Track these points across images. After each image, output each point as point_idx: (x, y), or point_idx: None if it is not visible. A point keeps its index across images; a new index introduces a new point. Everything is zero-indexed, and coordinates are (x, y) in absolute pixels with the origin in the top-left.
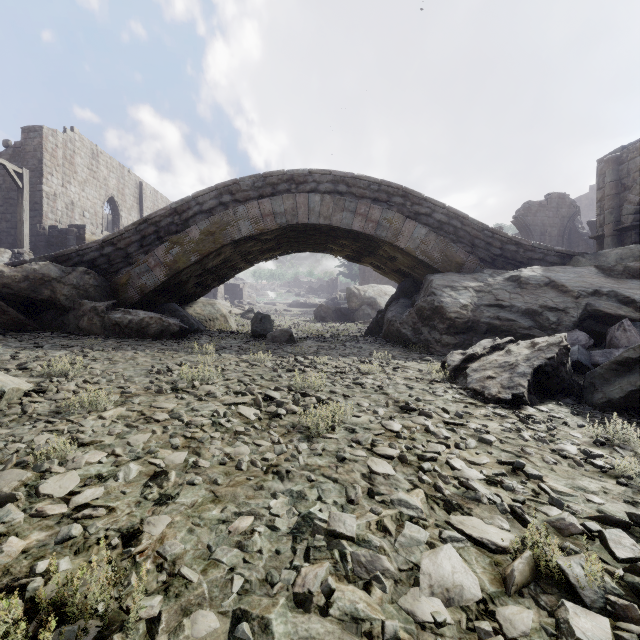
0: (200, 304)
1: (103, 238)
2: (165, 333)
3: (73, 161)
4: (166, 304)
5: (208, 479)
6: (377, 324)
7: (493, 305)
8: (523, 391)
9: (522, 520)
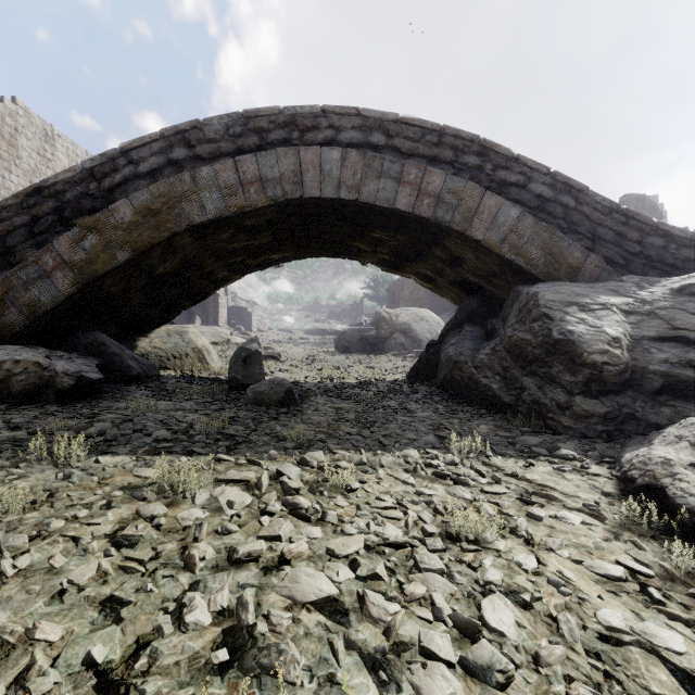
0: (163, 333)
1: None
2: (46, 391)
3: (15, 142)
4: (83, 334)
5: None
6: (427, 363)
7: (666, 338)
8: None
9: None
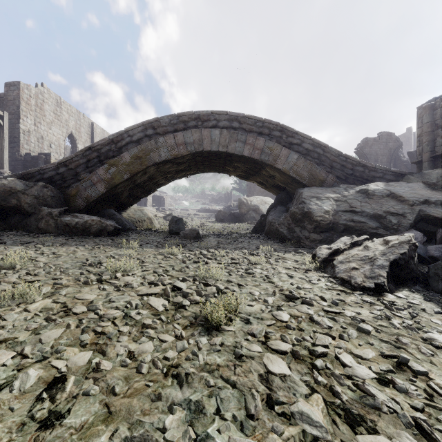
0: (132, 210)
1: (58, 161)
2: (103, 232)
3: (43, 107)
4: (106, 210)
5: (106, 387)
6: (261, 224)
7: (348, 211)
8: (384, 281)
9: (433, 440)
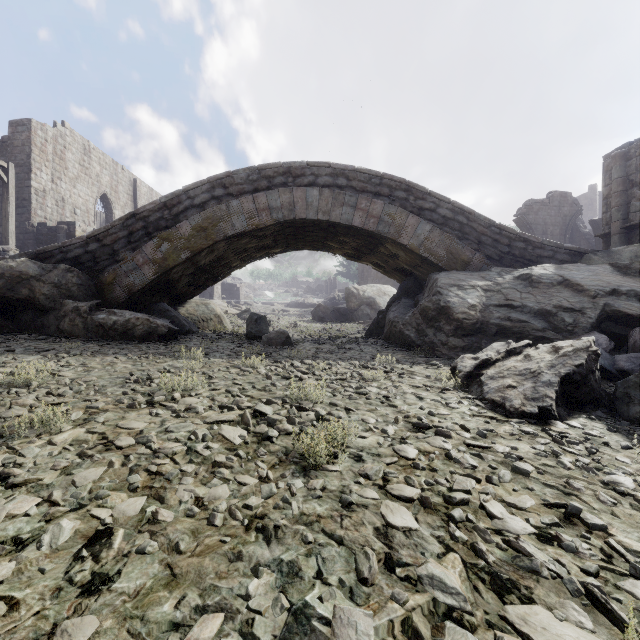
0: (193, 304)
1: (88, 234)
2: (153, 335)
3: (64, 157)
4: (156, 304)
5: (167, 543)
6: (378, 325)
7: (503, 305)
8: (551, 404)
9: (608, 612)
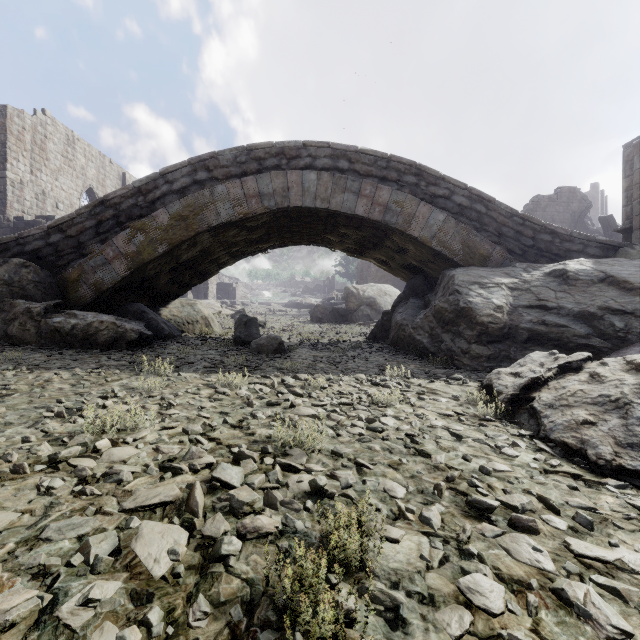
0: (178, 304)
1: (49, 223)
2: (120, 341)
3: (44, 147)
4: (130, 305)
5: None
6: (382, 328)
7: (534, 306)
8: None
9: None
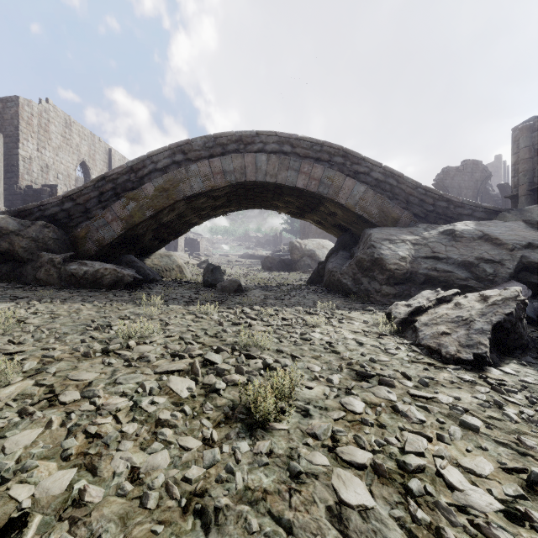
0: (158, 256)
1: (63, 194)
2: (119, 283)
3: (48, 129)
4: (123, 256)
5: (88, 536)
6: (318, 274)
7: (430, 257)
8: (486, 351)
9: None
